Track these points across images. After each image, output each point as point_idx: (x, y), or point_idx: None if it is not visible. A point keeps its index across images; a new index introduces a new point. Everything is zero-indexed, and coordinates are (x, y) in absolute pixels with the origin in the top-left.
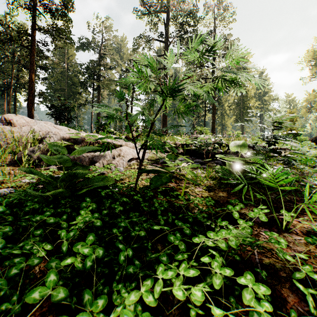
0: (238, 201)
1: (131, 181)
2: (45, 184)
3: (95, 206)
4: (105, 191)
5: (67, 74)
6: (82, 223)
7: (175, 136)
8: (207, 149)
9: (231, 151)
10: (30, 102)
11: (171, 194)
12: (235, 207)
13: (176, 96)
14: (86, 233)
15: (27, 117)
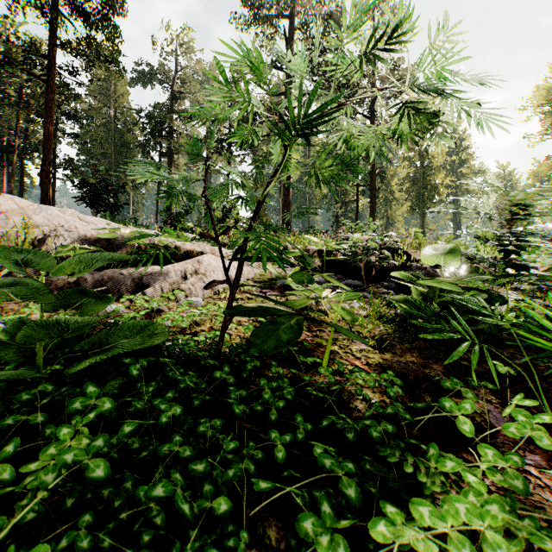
0: (461, 383)
1: (215, 328)
2: (0, 344)
3: (110, 405)
4: (144, 362)
5: (115, 128)
6: (55, 468)
7: (307, 236)
8: (367, 261)
9: (414, 265)
10: (45, 176)
11: (301, 361)
12: (460, 404)
13: (314, 134)
14: (63, 501)
15: (41, 202)
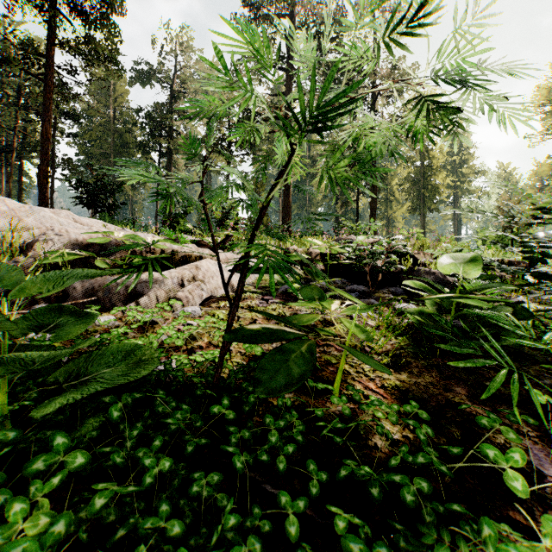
0: (500, 420)
1: (213, 343)
2: None
3: (83, 459)
4: (128, 397)
5: (114, 128)
6: None
7: (310, 239)
8: (373, 265)
9: (422, 269)
10: (43, 176)
11: (310, 386)
12: (507, 453)
13: (329, 128)
14: None
15: (39, 202)
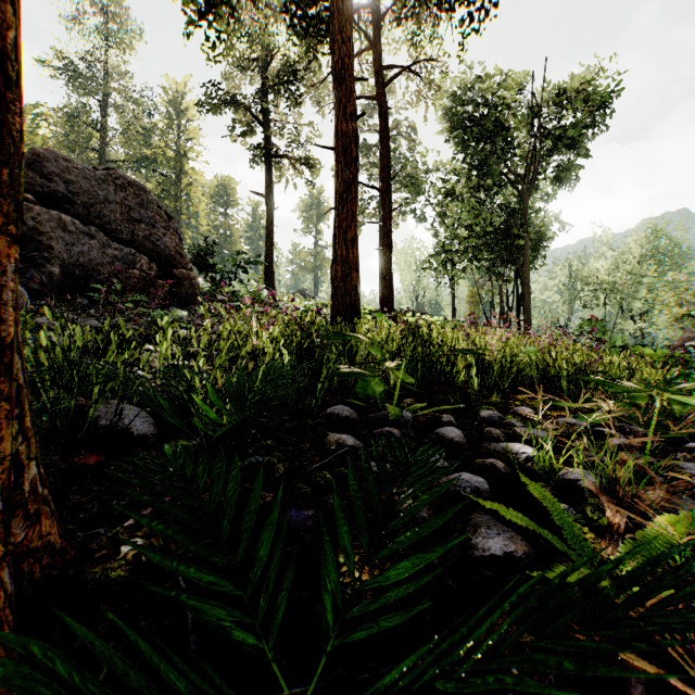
0: None
1: None
2: None
3: None
4: None
5: None
6: None
7: None
8: None
9: None
10: None
11: None
12: None
13: None
14: None
15: None
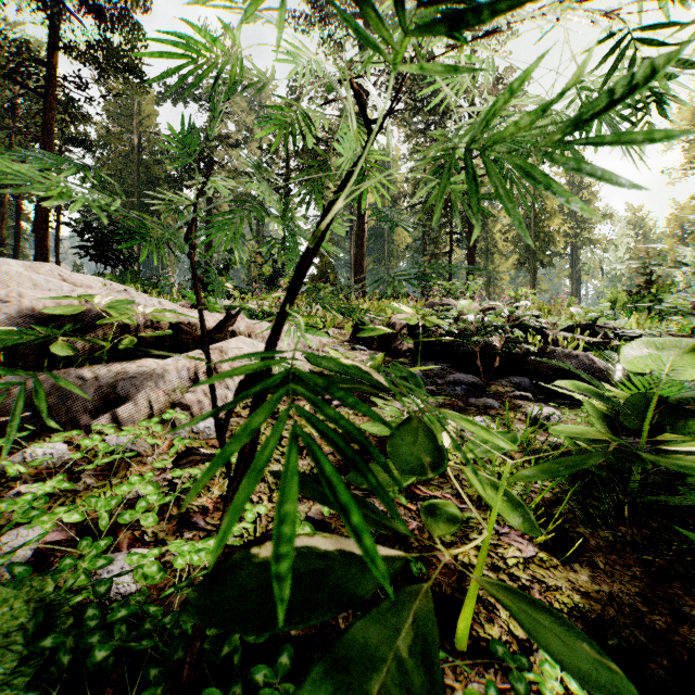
0: None
1: None
2: None
3: None
4: None
5: (139, 159)
6: None
7: (394, 306)
8: (486, 343)
9: (558, 350)
10: (41, 220)
11: None
12: None
13: (483, 18)
14: None
15: (35, 254)
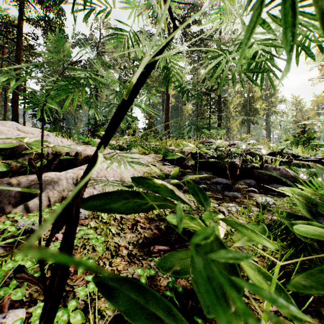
0: None
1: None
2: None
3: None
4: None
5: (63, 73)
6: None
7: (184, 143)
8: (232, 162)
9: (269, 166)
10: (15, 101)
11: None
12: None
13: None
14: None
15: (12, 118)
